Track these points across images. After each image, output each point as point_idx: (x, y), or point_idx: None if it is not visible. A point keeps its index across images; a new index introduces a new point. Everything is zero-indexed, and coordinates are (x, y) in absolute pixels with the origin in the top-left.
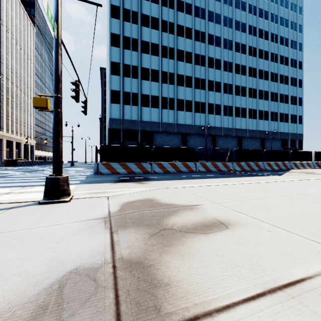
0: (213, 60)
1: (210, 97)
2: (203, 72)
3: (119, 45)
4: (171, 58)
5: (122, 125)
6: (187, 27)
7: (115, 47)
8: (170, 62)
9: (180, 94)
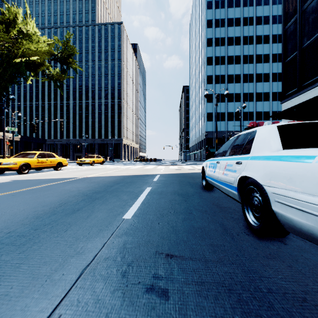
0: None
1: None
2: (280, 86)
3: (212, 82)
4: (250, 82)
5: (214, 135)
6: (265, 54)
7: (209, 84)
8: (250, 85)
9: (259, 107)
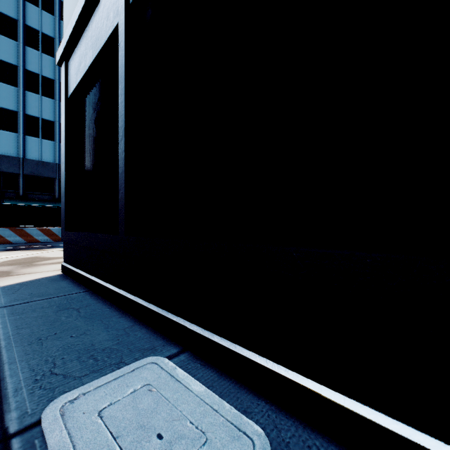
0: None
1: None
2: None
3: (15, 36)
4: None
5: (23, 167)
6: None
7: (6, 38)
8: None
9: None
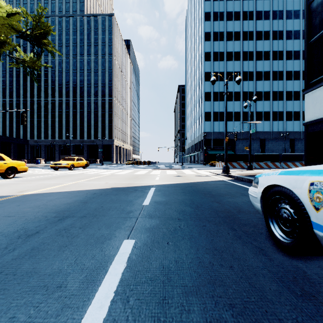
0: (292, 73)
1: (288, 106)
2: (281, 85)
3: (210, 79)
4: (250, 80)
5: (212, 136)
6: (265, 51)
7: (207, 82)
8: (250, 83)
9: (259, 107)
